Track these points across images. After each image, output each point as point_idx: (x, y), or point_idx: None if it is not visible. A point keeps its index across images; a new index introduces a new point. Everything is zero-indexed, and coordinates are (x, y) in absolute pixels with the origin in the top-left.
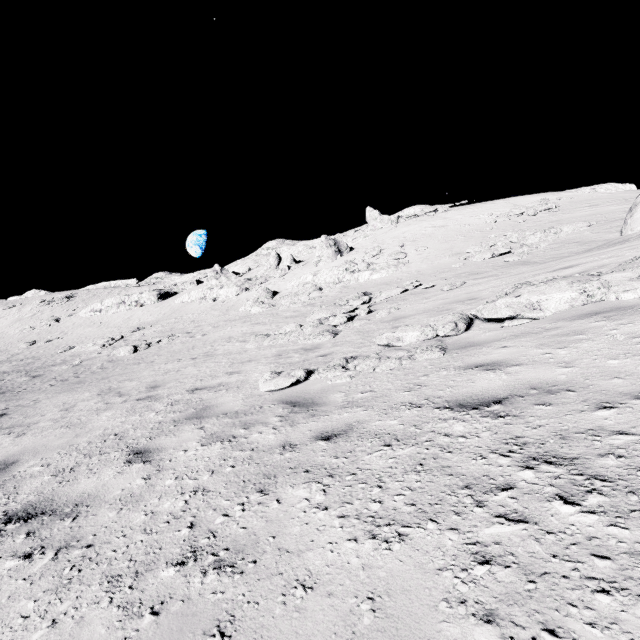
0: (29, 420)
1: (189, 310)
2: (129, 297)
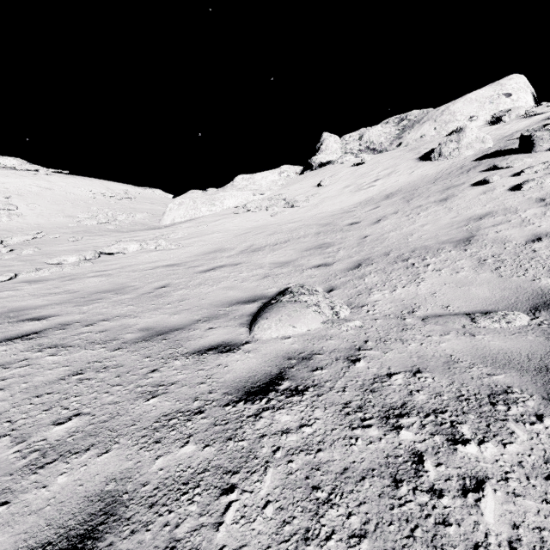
0: None
1: None
2: None
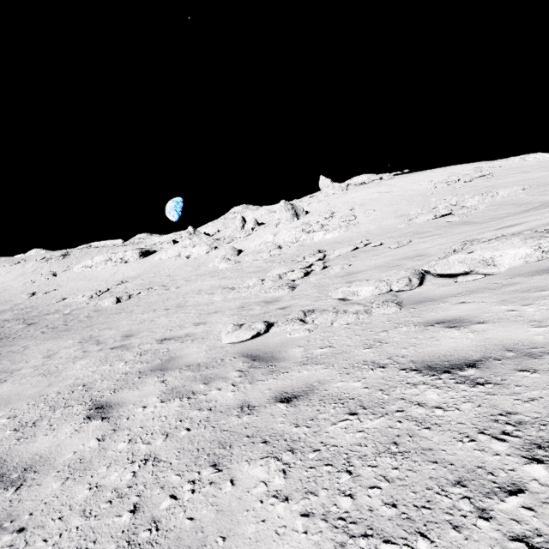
0: (14, 366)
1: (166, 266)
2: (115, 255)
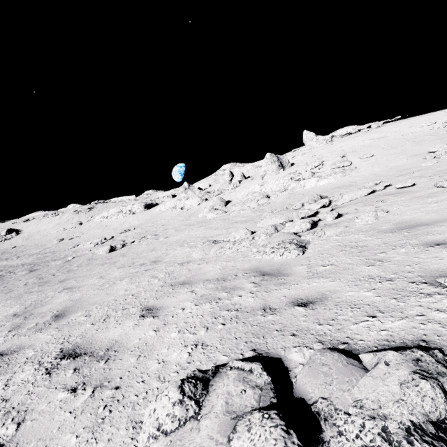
0: None
1: (163, 216)
2: (125, 207)
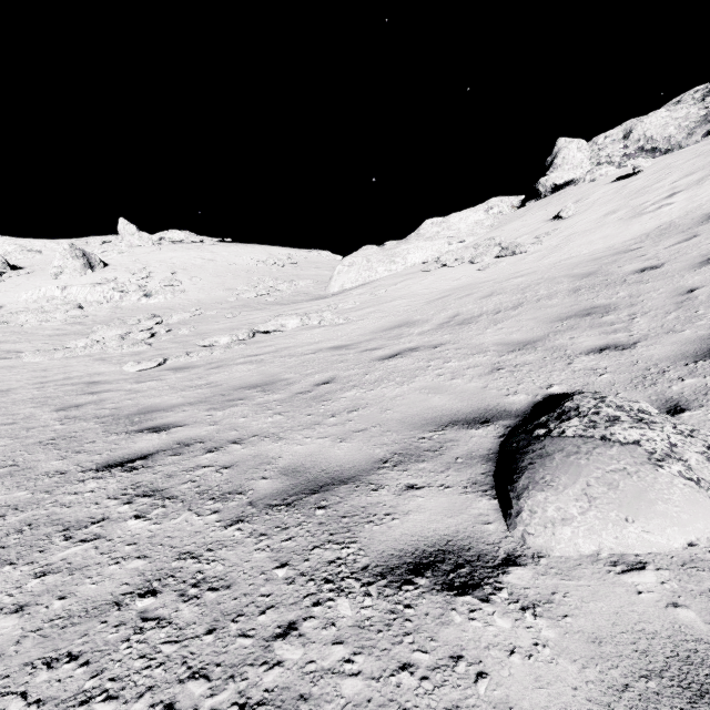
0: None
1: None
2: None
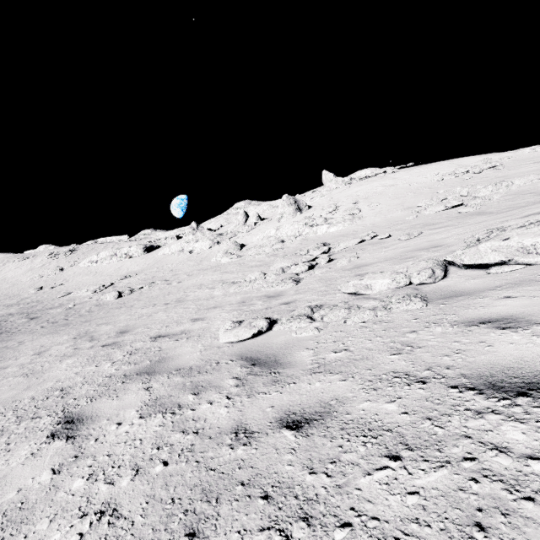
0: (2, 364)
1: (169, 261)
2: (120, 250)
